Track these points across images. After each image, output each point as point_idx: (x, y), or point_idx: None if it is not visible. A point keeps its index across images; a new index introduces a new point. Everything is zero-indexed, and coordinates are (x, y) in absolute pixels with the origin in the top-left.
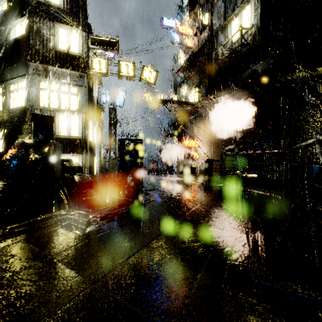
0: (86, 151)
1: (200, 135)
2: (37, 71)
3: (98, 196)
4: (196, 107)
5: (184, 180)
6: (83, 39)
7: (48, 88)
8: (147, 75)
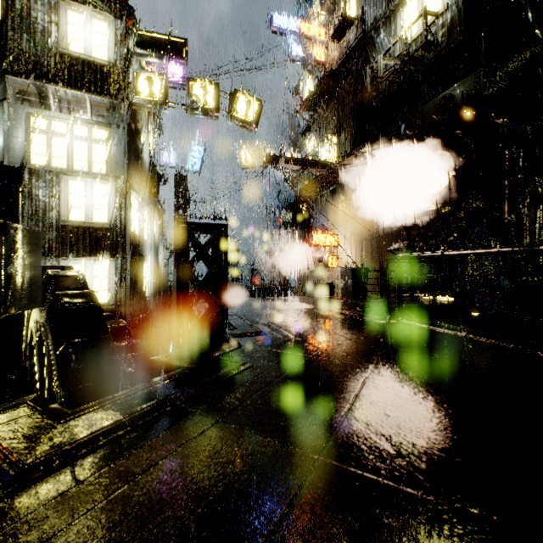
0: (123, 252)
1: (341, 223)
2: (25, 95)
3: (114, 356)
4: (334, 172)
5: (314, 310)
6: (117, 34)
7: (47, 129)
8: (242, 108)
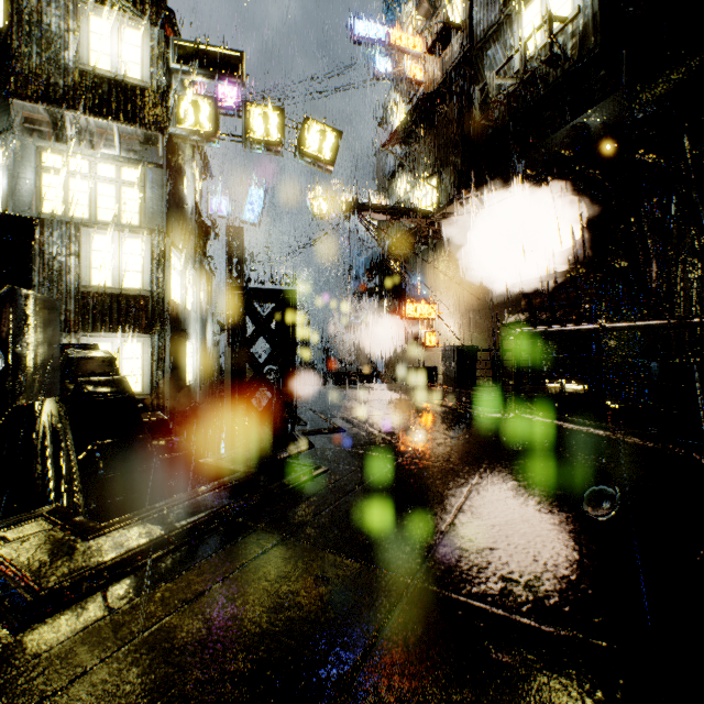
0: (161, 326)
1: (443, 289)
2: (35, 124)
3: (152, 458)
4: (433, 224)
5: (407, 401)
6: (153, 46)
7: (64, 168)
8: (314, 141)
